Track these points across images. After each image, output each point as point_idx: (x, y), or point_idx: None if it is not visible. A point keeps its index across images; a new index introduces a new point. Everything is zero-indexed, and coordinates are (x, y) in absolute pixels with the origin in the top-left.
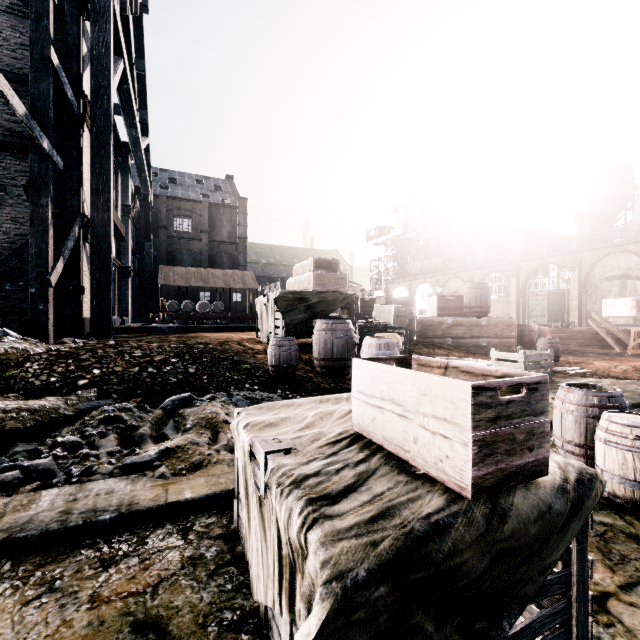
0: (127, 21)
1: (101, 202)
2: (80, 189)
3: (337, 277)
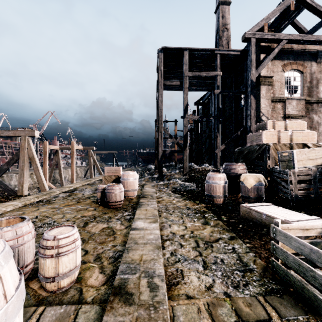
0: (307, 3)
1: (248, 119)
2: (246, 116)
3: (257, 135)
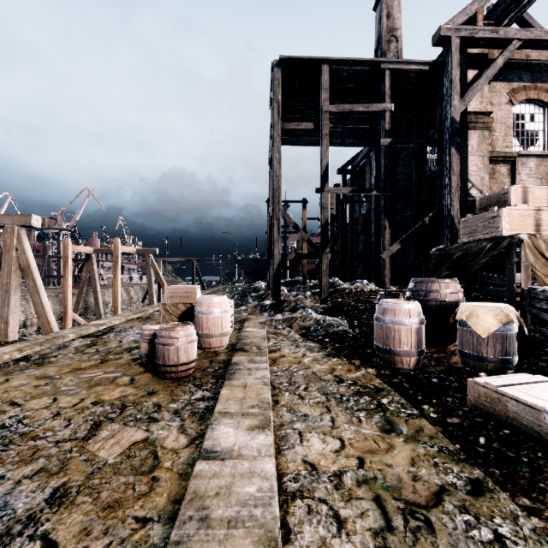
0: None
1: (446, 193)
2: (442, 189)
3: (486, 217)
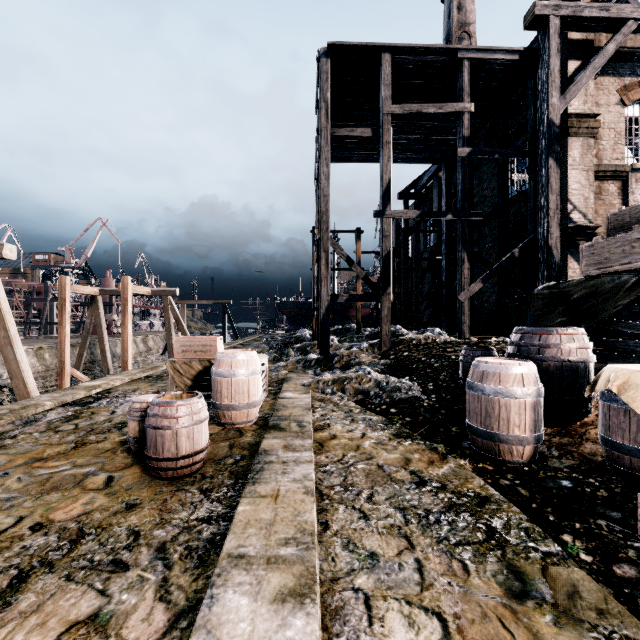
0: None
1: (542, 217)
2: (535, 212)
3: (628, 240)
